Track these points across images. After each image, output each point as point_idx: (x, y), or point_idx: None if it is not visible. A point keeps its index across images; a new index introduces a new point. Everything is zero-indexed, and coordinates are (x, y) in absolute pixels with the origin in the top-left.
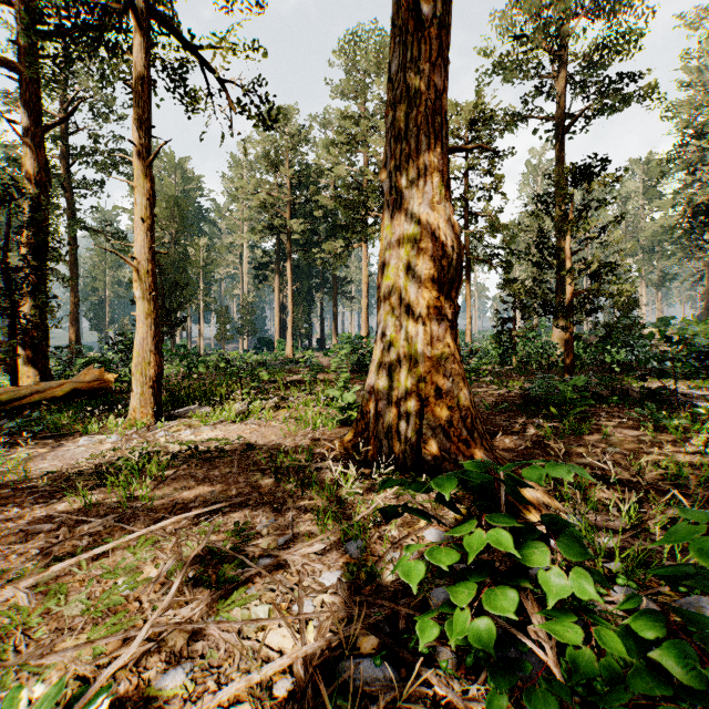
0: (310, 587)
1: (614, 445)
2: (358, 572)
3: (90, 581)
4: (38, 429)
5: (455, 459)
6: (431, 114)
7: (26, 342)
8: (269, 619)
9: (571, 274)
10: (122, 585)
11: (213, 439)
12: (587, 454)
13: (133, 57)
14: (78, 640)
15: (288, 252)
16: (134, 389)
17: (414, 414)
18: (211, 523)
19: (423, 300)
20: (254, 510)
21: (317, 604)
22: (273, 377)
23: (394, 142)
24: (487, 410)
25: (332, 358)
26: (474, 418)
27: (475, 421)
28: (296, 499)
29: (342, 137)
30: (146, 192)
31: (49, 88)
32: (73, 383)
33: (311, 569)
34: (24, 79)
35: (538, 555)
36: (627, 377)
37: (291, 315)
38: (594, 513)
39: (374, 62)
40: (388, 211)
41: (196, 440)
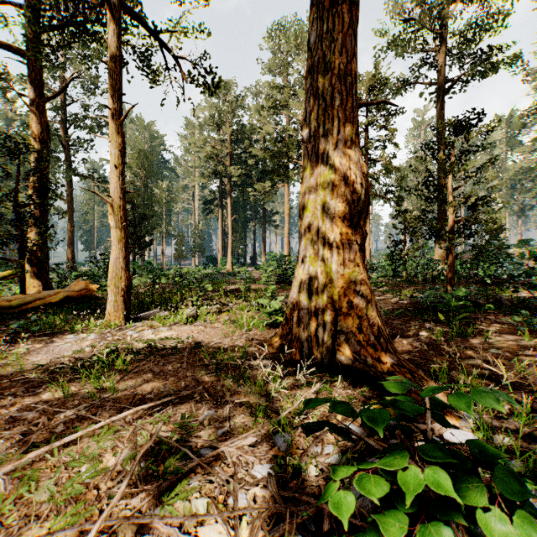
0: (244, 479)
1: (495, 347)
2: (285, 466)
3: (58, 468)
4: (36, 328)
5: (365, 360)
6: (343, 75)
7: (32, 261)
8: (207, 515)
9: (453, 205)
10: (84, 474)
11: (168, 338)
12: (474, 355)
13: (109, 41)
14: (41, 528)
15: (228, 191)
16: (109, 297)
17: (330, 322)
18: (162, 413)
19: (337, 228)
20: (198, 401)
21: (250, 497)
22: (216, 286)
23: (313, 99)
24: (386, 315)
25: (262, 271)
26: (380, 325)
27: (381, 328)
28: (233, 392)
29: (270, 103)
30: (119, 145)
31: (47, 68)
32: (66, 292)
33: (245, 461)
34: (31, 62)
35: (474, 490)
36: (497, 287)
37: (231, 239)
38: (488, 411)
39: (294, 44)
40: (307, 155)
41: (156, 338)
